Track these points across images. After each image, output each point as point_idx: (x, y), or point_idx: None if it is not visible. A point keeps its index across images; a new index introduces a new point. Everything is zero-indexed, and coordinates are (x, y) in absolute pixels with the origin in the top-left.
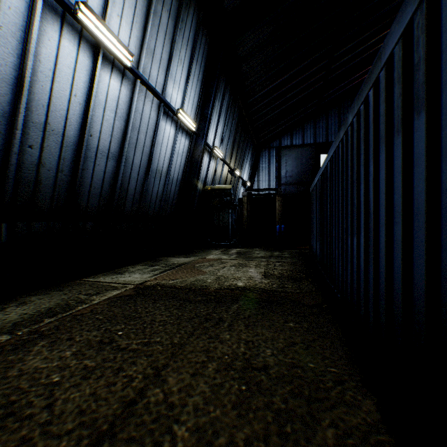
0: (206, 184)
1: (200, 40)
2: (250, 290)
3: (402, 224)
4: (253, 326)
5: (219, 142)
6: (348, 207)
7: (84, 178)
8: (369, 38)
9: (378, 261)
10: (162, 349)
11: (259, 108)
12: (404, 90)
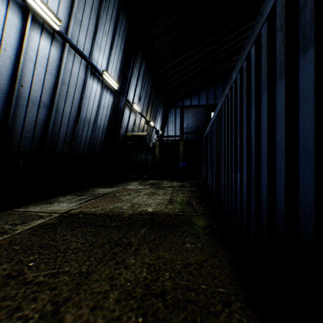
0: (127, 131)
1: (121, 19)
2: (157, 215)
3: (285, 162)
4: (156, 249)
5: (138, 100)
6: (233, 148)
7: (16, 122)
8: (244, 32)
9: (260, 195)
10: (68, 280)
11: (168, 77)
12: (287, 35)
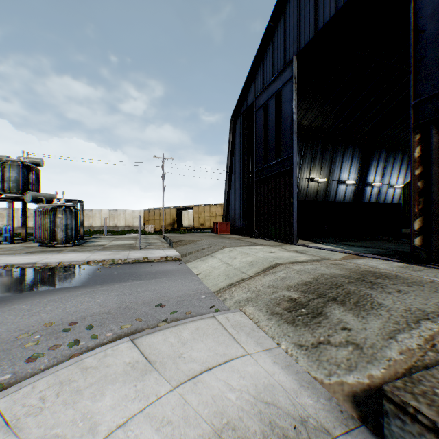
0: None
1: None
2: None
3: None
4: None
5: None
6: None
7: None
8: None
9: None
10: None
11: None
12: None
